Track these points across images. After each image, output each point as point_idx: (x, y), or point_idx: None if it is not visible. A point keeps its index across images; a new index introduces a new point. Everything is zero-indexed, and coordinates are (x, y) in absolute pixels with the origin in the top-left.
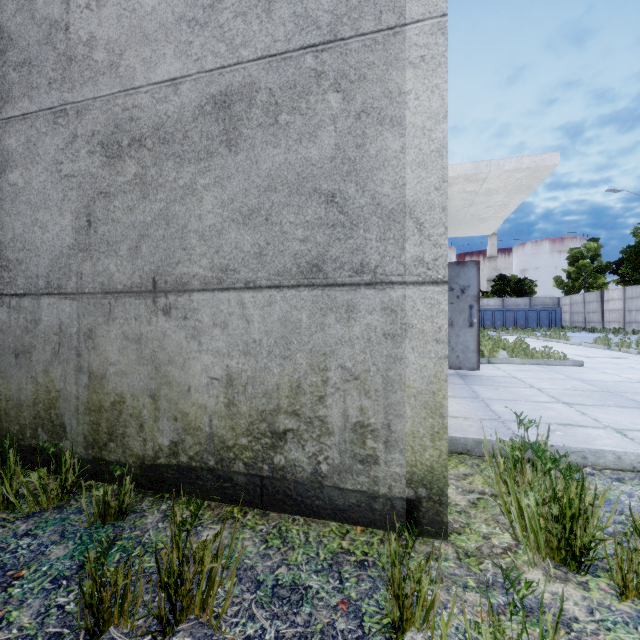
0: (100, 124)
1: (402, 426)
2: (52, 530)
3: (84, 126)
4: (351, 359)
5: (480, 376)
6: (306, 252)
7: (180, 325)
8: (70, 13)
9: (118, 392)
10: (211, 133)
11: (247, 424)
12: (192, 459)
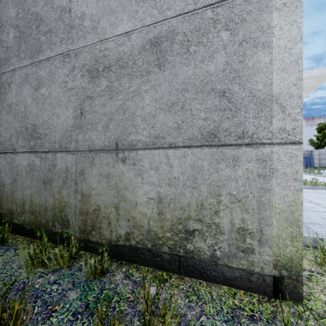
0: (87, 60)
1: (270, 231)
2: (67, 281)
3: (79, 62)
4: (236, 189)
5: None
6: (206, 126)
7: (131, 168)
8: (71, 2)
9: (97, 204)
10: (149, 60)
11: (170, 225)
12: (138, 243)
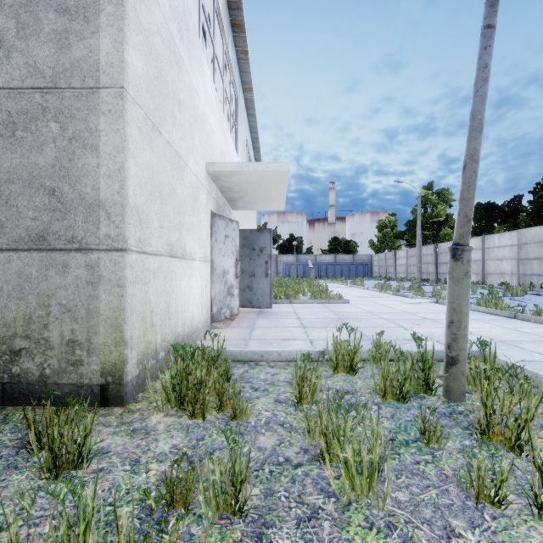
0: None
1: (98, 339)
2: None
3: None
4: (66, 298)
5: (272, 312)
6: (35, 227)
7: None
8: None
9: None
10: None
11: None
12: None
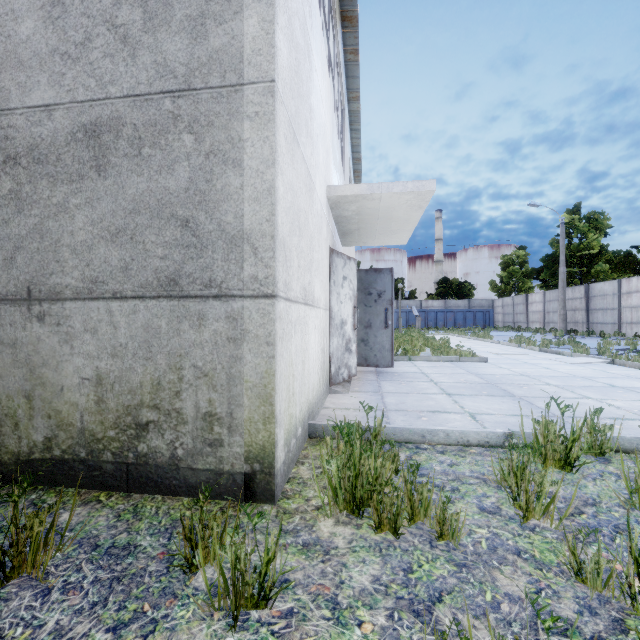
0: None
1: (242, 414)
2: None
3: None
4: (202, 359)
5: (394, 373)
6: (165, 268)
7: (54, 331)
8: None
9: None
10: (82, 158)
11: (115, 418)
12: (65, 452)
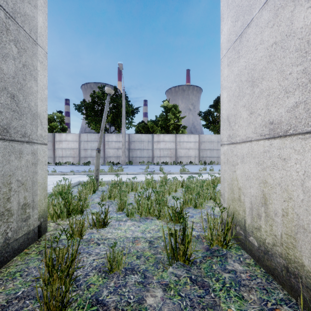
0: None
1: (37, 198)
2: None
3: None
4: (21, 176)
5: None
6: (1, 120)
7: None
8: None
9: None
10: None
11: None
12: None
